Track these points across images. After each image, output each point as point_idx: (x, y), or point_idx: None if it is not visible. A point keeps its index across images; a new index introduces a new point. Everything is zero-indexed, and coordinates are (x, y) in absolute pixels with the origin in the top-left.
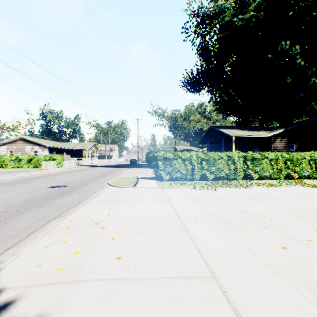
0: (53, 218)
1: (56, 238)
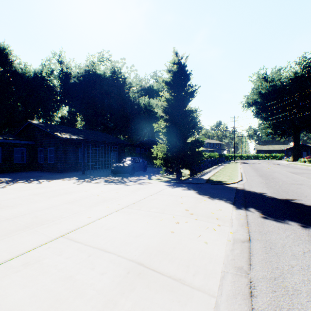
0: (250, 240)
1: (219, 213)
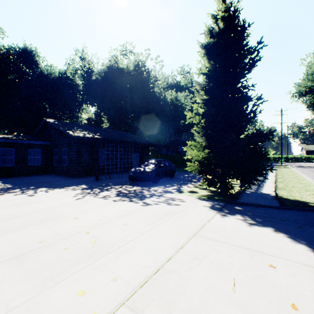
0: None
1: None
